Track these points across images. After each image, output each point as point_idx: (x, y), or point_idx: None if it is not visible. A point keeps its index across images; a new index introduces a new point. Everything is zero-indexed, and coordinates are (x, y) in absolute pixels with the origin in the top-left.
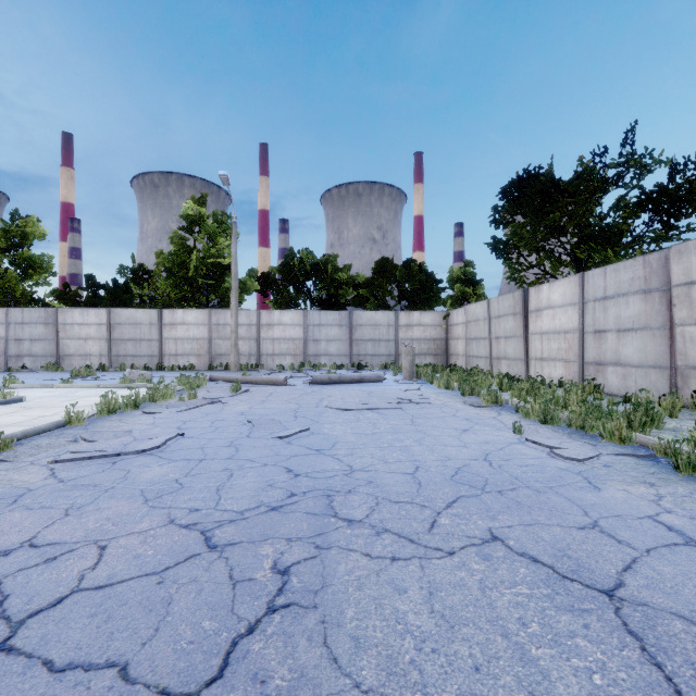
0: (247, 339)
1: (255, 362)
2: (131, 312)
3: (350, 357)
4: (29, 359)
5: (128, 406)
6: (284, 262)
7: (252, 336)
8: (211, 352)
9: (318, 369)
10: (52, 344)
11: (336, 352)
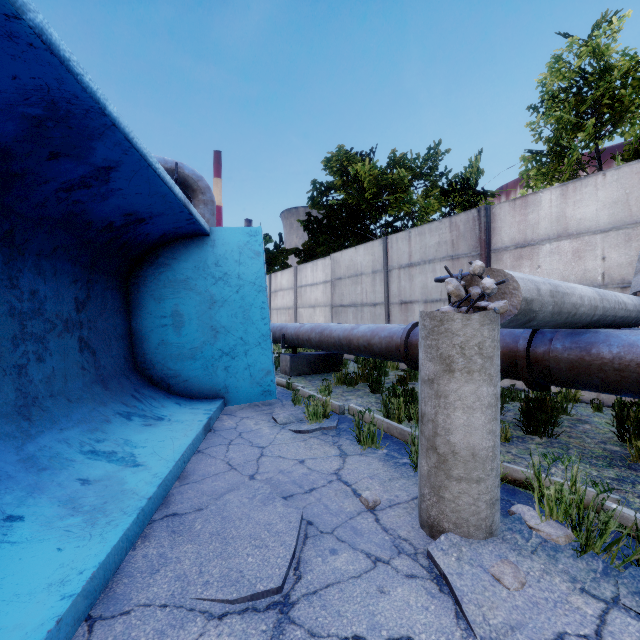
0: None
1: None
2: None
3: None
4: None
5: None
6: None
7: None
8: None
9: None
10: None
11: None
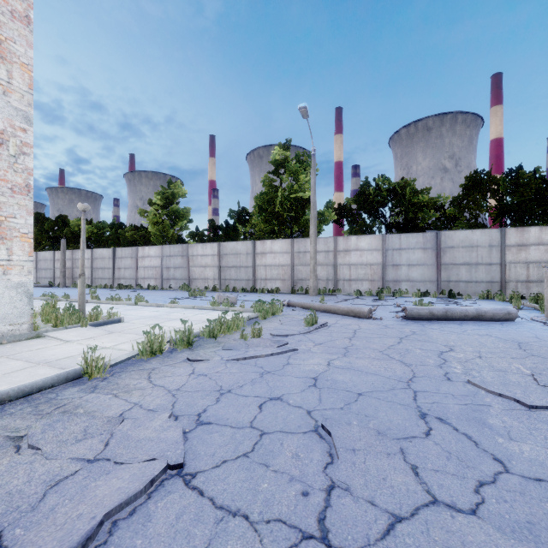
0: (324, 265)
1: (332, 287)
2: (233, 245)
3: (437, 283)
4: (173, 281)
5: (180, 343)
6: (359, 192)
7: (330, 262)
8: (293, 277)
9: (398, 295)
10: (186, 270)
11: (419, 278)
